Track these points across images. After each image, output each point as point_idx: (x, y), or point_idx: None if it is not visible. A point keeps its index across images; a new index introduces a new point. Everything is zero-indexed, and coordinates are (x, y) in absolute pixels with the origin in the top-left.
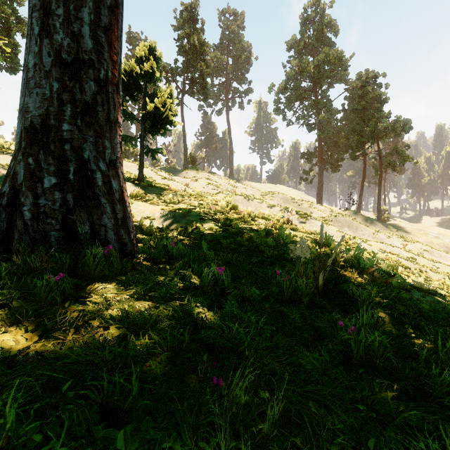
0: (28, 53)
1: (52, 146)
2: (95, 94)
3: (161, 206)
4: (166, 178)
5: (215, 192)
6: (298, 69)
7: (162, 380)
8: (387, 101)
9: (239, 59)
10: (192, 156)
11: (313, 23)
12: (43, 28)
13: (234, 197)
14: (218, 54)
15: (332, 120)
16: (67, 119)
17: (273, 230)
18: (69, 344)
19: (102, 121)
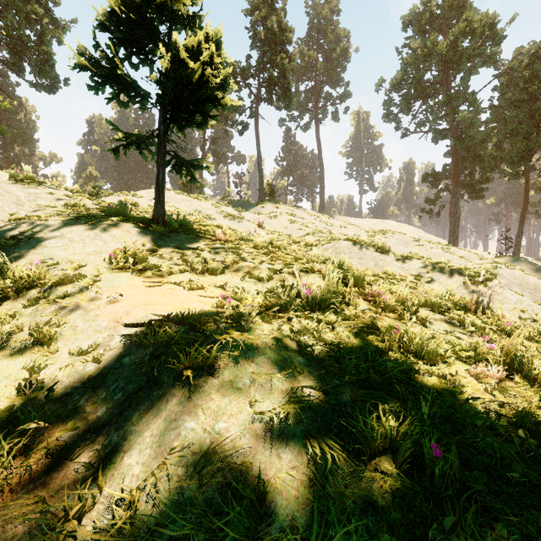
0: None
1: None
2: None
3: (167, 287)
4: (231, 216)
5: (302, 233)
6: (422, 52)
7: None
8: None
9: (333, 53)
10: (270, 185)
11: None
12: None
13: (335, 243)
14: (304, 49)
15: (476, 122)
16: None
17: None
18: None
19: None
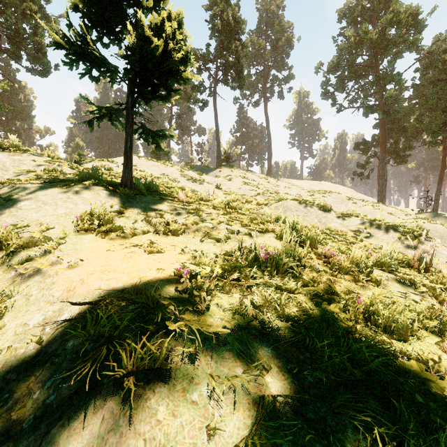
0: None
1: None
2: None
3: (128, 250)
4: (193, 179)
5: (253, 193)
6: (354, 40)
7: None
8: None
9: (278, 42)
10: (226, 153)
11: None
12: None
13: (283, 202)
14: (255, 38)
15: (401, 98)
16: None
17: None
18: None
19: None
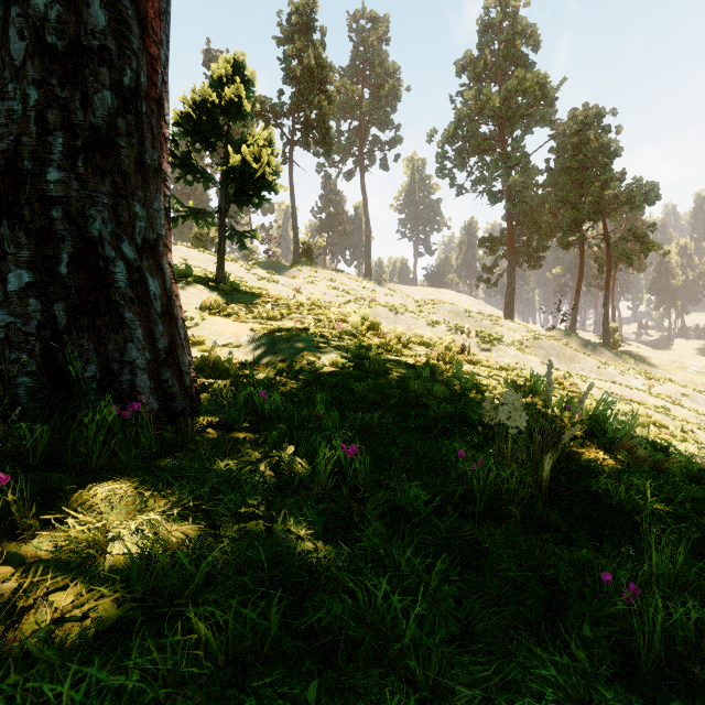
0: None
1: (26, 211)
2: (113, 115)
3: (251, 324)
4: (265, 279)
5: (343, 301)
6: (475, 105)
7: None
8: (620, 154)
9: (381, 90)
10: (306, 244)
11: (498, 31)
12: None
13: (373, 308)
14: (347, 83)
15: (530, 186)
16: (57, 159)
17: (441, 365)
18: None
19: (127, 166)
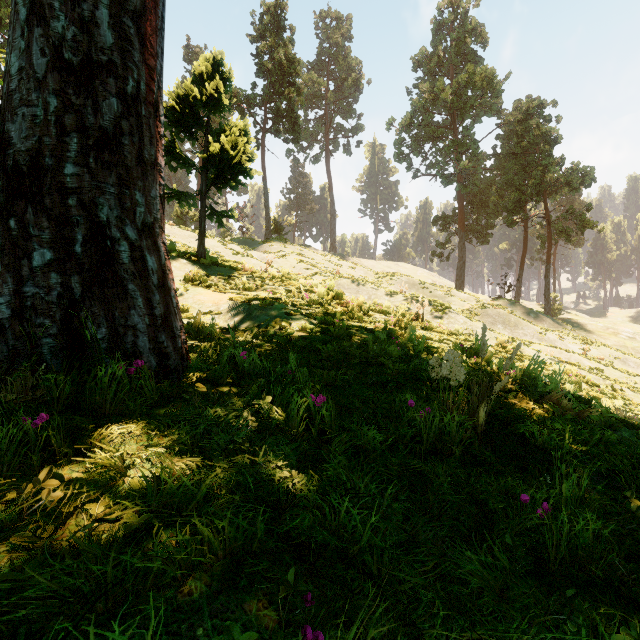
0: (10, 52)
1: (47, 200)
2: (118, 118)
3: (230, 294)
4: (240, 254)
5: (310, 273)
6: (429, 97)
7: (209, 625)
8: (559, 141)
9: (344, 83)
10: (277, 222)
11: (450, 30)
12: (33, 10)
13: (337, 280)
14: (314, 76)
15: (479, 169)
16: (73, 156)
17: (397, 330)
18: (37, 557)
19: (130, 161)
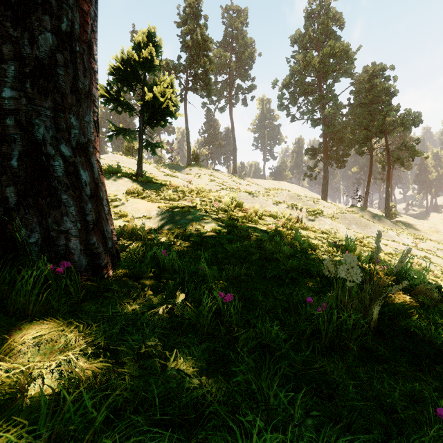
0: None
1: None
2: (53, 50)
3: (159, 203)
4: (169, 175)
5: (218, 188)
6: (303, 64)
7: None
8: (396, 94)
9: (242, 55)
10: (195, 153)
11: (317, 17)
12: None
13: (238, 193)
14: (221, 51)
15: (338, 115)
16: (10, 81)
17: (285, 230)
18: None
19: (64, 88)
